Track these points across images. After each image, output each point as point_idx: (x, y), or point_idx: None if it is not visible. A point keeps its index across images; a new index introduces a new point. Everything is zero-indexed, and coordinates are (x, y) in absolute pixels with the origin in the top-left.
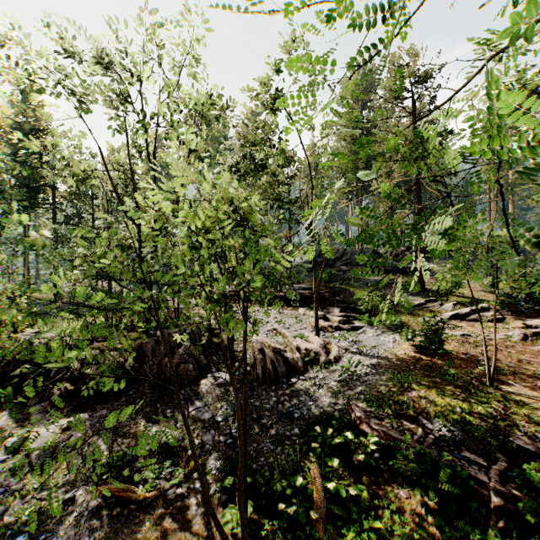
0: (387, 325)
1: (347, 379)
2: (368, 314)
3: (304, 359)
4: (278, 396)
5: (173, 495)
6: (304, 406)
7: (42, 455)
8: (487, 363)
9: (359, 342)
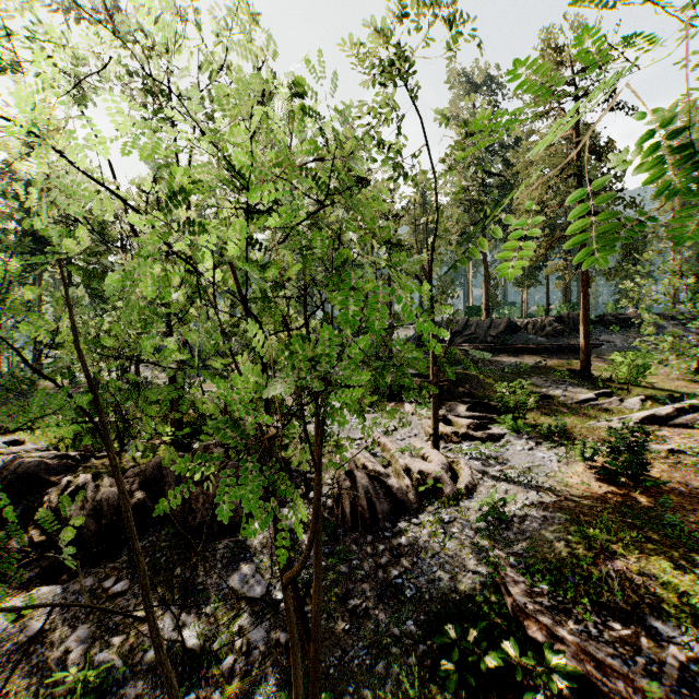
0: (544, 432)
1: (490, 525)
2: (511, 414)
3: (417, 487)
4: (376, 555)
5: None
6: (421, 574)
7: None
8: None
9: (502, 461)
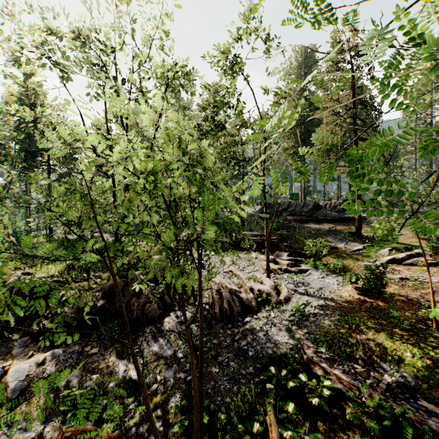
0: (331, 268)
1: (297, 319)
2: (313, 258)
3: (257, 299)
4: (233, 334)
5: (134, 435)
6: (258, 344)
7: (17, 389)
8: (433, 307)
9: (306, 284)
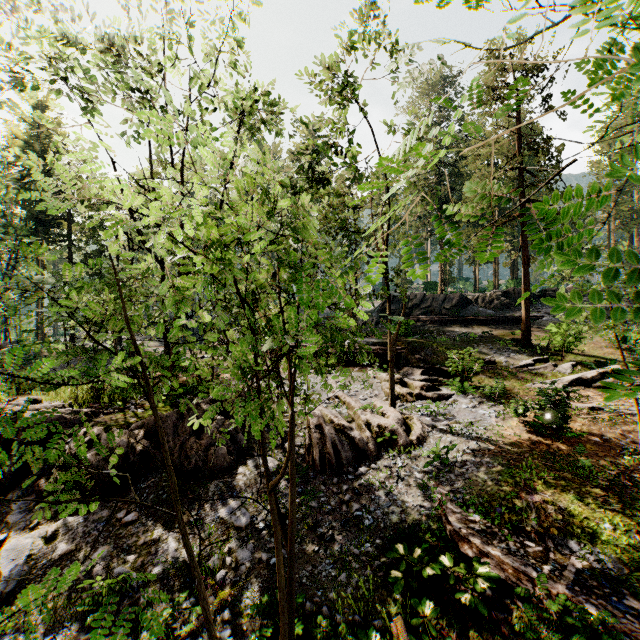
0: (486, 393)
1: (436, 469)
2: (459, 378)
3: (376, 439)
4: (341, 493)
5: None
6: (377, 508)
7: (14, 577)
8: None
9: (449, 417)
